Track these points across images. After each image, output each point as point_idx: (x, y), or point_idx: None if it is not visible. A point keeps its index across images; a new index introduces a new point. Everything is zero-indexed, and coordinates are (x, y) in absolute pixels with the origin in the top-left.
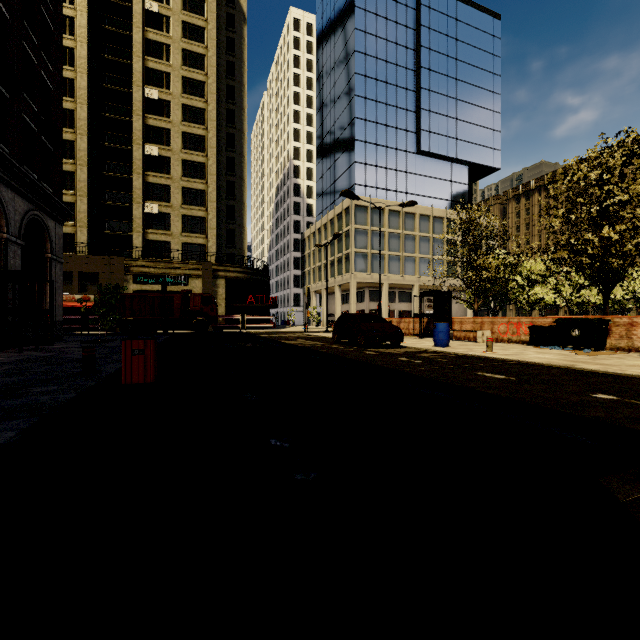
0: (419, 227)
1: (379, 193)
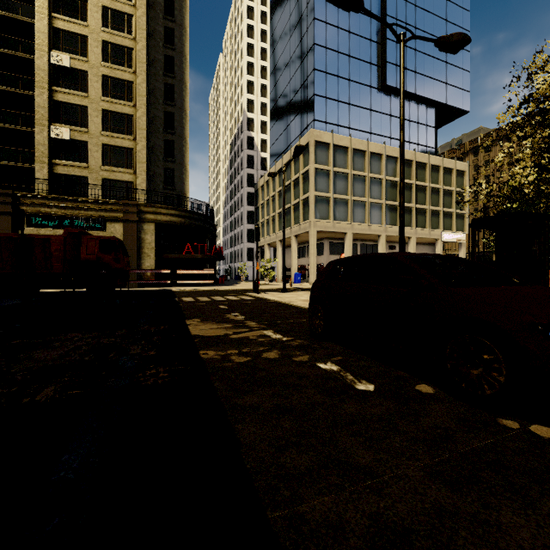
0: (386, 170)
1: (341, 131)
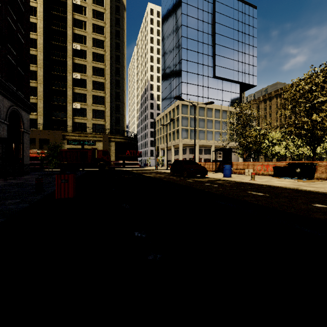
0: (214, 115)
1: (194, 98)
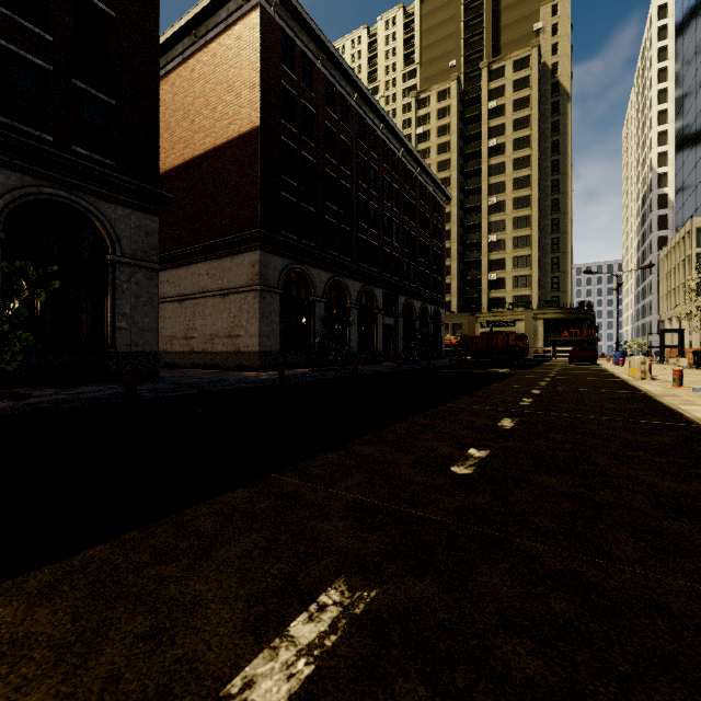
0: None
1: None
